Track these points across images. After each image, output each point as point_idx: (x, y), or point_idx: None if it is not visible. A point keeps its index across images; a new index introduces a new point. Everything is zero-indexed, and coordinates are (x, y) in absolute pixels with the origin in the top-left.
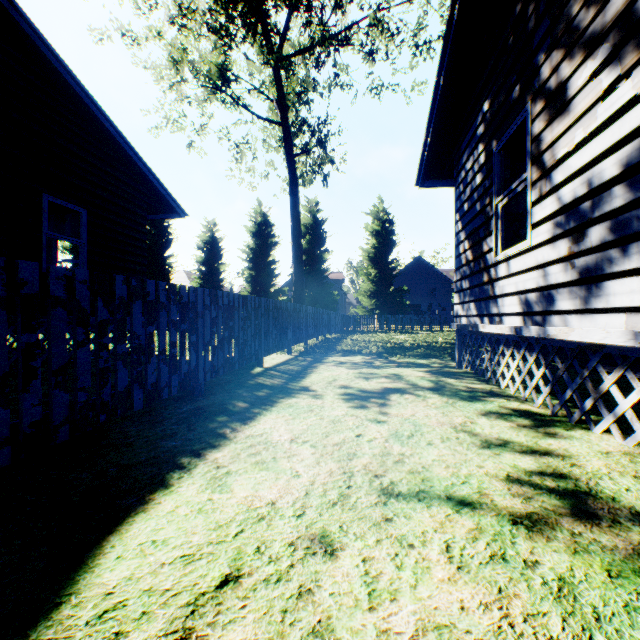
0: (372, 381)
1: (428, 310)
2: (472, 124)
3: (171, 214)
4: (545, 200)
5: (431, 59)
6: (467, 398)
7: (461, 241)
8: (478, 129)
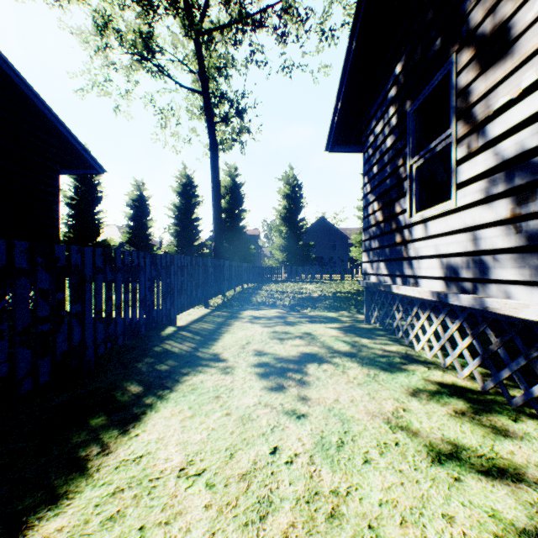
0: (287, 343)
1: (329, 262)
2: (382, 89)
3: (89, 169)
4: (476, 157)
5: (335, 45)
6: (388, 367)
7: (370, 202)
8: (389, 92)
